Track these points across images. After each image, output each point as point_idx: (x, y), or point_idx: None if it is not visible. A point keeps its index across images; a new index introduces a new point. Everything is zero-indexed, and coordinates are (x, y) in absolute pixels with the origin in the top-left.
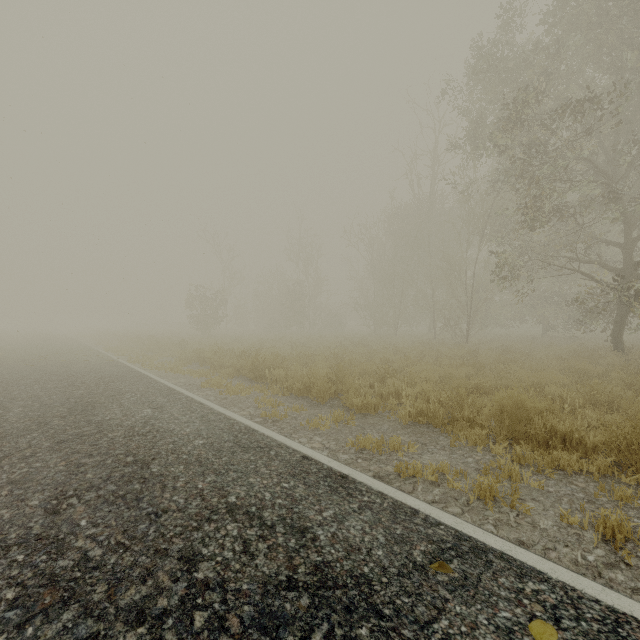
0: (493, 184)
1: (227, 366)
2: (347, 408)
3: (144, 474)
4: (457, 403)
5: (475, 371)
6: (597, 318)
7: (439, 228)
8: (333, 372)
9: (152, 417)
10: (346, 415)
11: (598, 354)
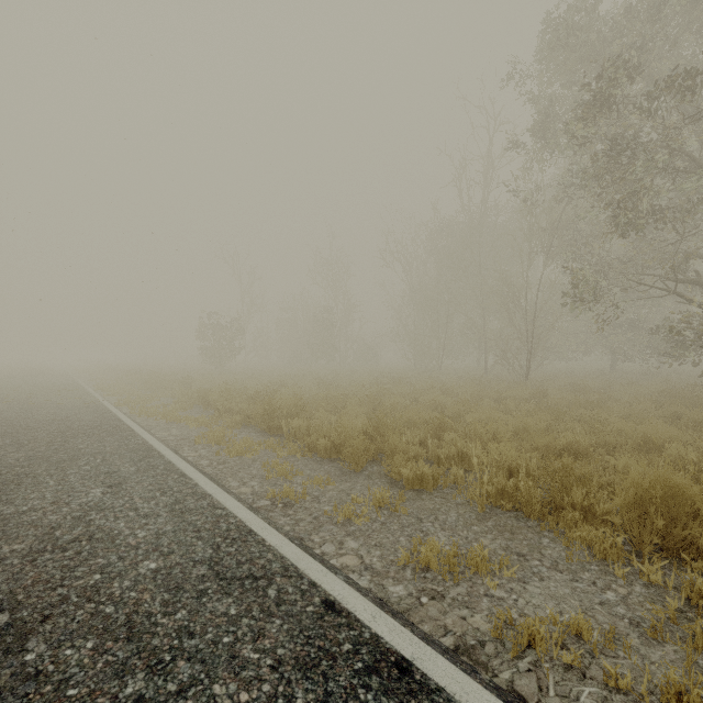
0: (564, 186)
1: (235, 411)
2: (392, 479)
3: (0, 674)
4: (559, 480)
5: (554, 420)
6: (688, 350)
7: (492, 244)
8: (370, 423)
9: (96, 505)
10: (392, 495)
11: (700, 396)
